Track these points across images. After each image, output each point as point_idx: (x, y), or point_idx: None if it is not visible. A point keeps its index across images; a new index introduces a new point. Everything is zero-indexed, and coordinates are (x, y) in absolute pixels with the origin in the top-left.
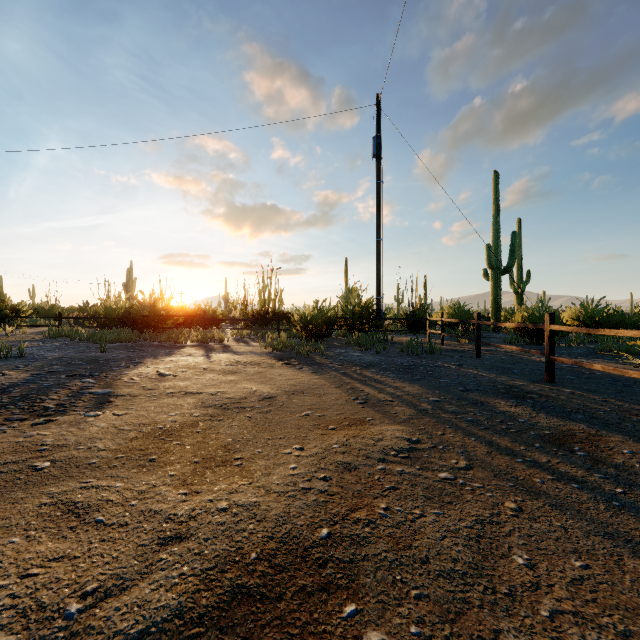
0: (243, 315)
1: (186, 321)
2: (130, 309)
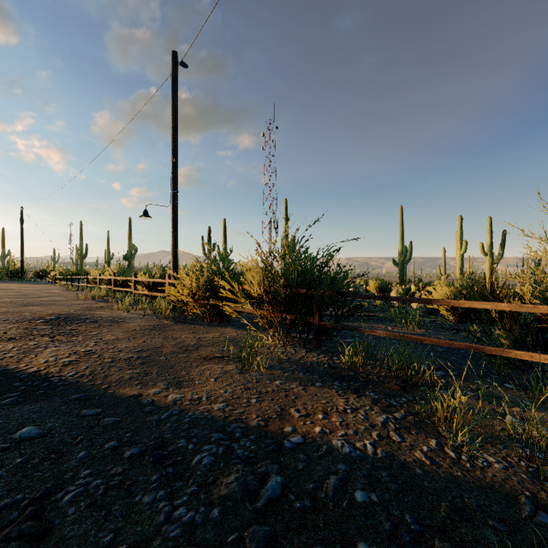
0: None
1: None
2: None
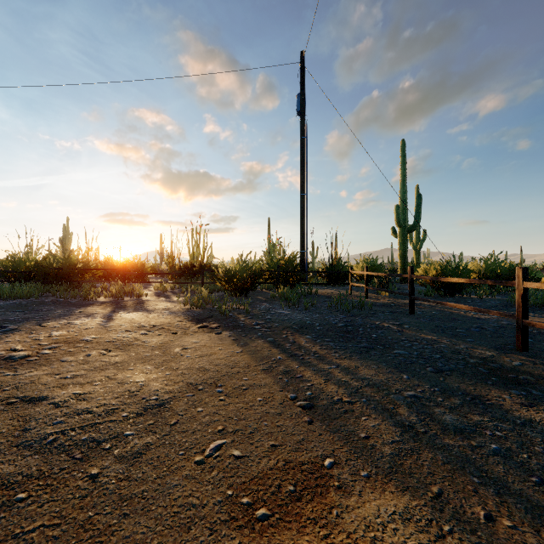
0: (170, 268)
1: (111, 274)
2: (41, 262)
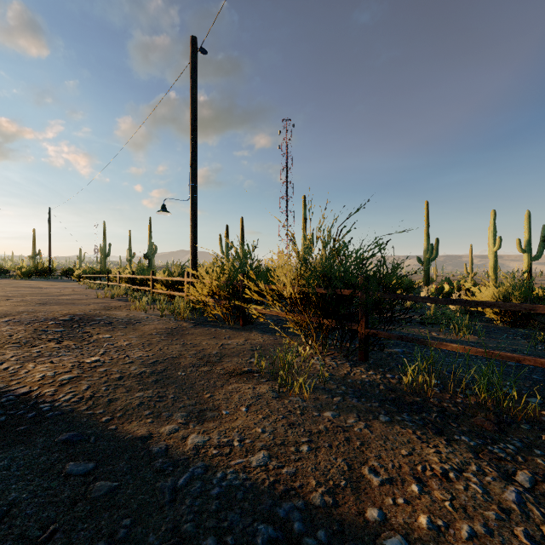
0: None
1: None
2: None
